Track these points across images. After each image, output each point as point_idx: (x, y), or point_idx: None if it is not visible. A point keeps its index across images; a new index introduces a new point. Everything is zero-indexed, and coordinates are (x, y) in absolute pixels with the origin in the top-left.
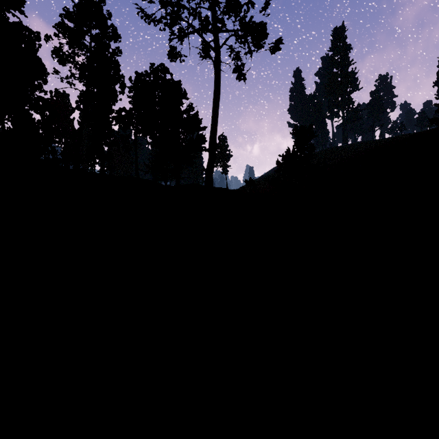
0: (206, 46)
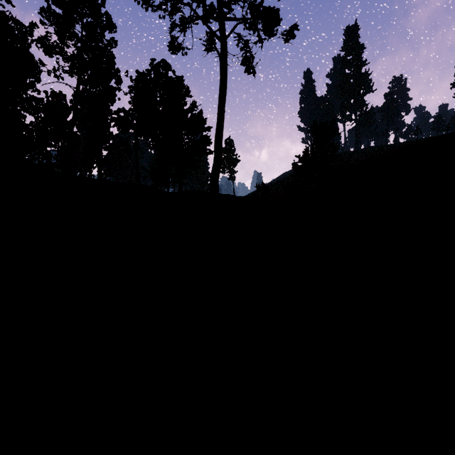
0: (211, 37)
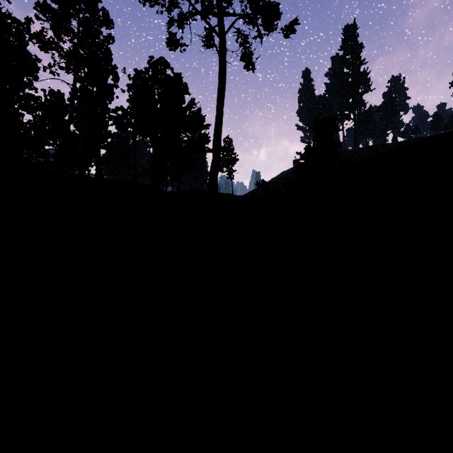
0: (209, 33)
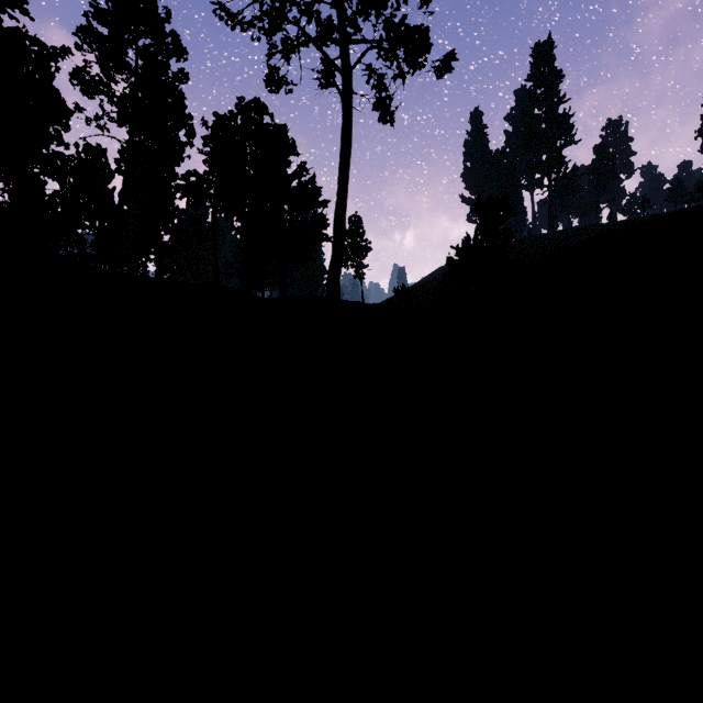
0: (328, 67)
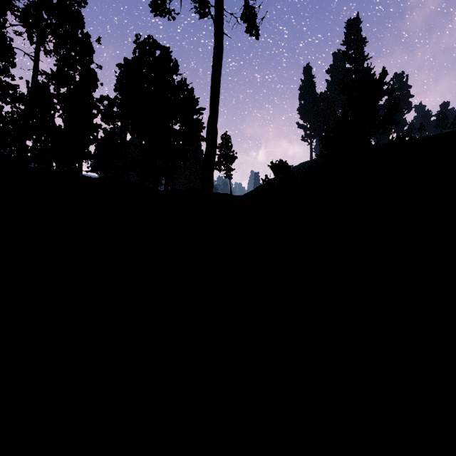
0: None
